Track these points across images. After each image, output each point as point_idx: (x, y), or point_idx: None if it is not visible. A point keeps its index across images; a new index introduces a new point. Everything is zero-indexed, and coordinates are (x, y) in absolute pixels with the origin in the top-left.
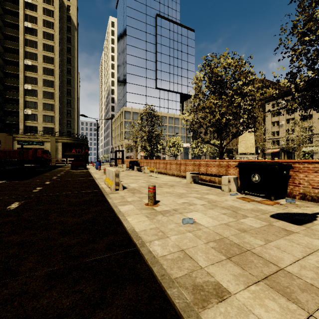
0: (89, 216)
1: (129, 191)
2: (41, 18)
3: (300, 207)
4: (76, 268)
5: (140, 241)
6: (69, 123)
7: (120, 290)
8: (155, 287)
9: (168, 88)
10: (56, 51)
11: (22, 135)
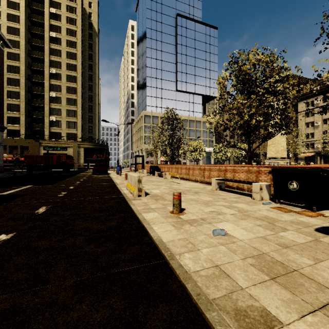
0: (113, 223)
1: (152, 198)
2: (65, 27)
3: None
4: (104, 280)
5: (169, 253)
6: (91, 129)
7: (153, 309)
8: (191, 308)
9: (189, 90)
10: (78, 58)
11: (47, 141)
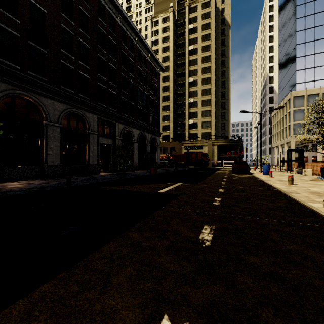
0: None
1: None
2: (200, 36)
3: None
4: None
5: None
6: (223, 126)
7: None
8: None
9: None
10: (212, 59)
11: (187, 141)
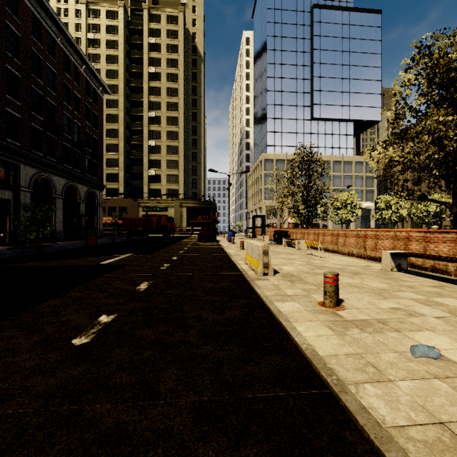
0: (234, 313)
1: (285, 278)
2: (165, 58)
3: None
4: (234, 408)
5: (334, 378)
6: (195, 183)
7: None
8: None
9: (332, 117)
10: (180, 94)
11: (146, 200)
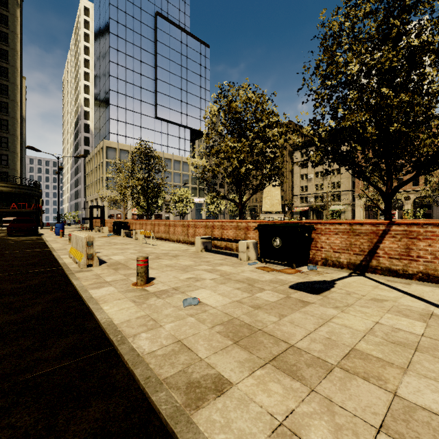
0: (37, 309)
1: (110, 267)
2: None
3: (321, 274)
4: (5, 393)
5: (119, 337)
6: (5, 159)
7: (82, 411)
8: (136, 395)
9: (173, 120)
10: None
11: None
